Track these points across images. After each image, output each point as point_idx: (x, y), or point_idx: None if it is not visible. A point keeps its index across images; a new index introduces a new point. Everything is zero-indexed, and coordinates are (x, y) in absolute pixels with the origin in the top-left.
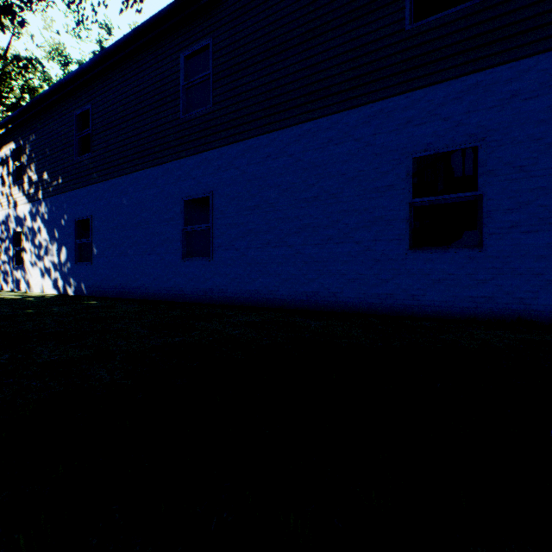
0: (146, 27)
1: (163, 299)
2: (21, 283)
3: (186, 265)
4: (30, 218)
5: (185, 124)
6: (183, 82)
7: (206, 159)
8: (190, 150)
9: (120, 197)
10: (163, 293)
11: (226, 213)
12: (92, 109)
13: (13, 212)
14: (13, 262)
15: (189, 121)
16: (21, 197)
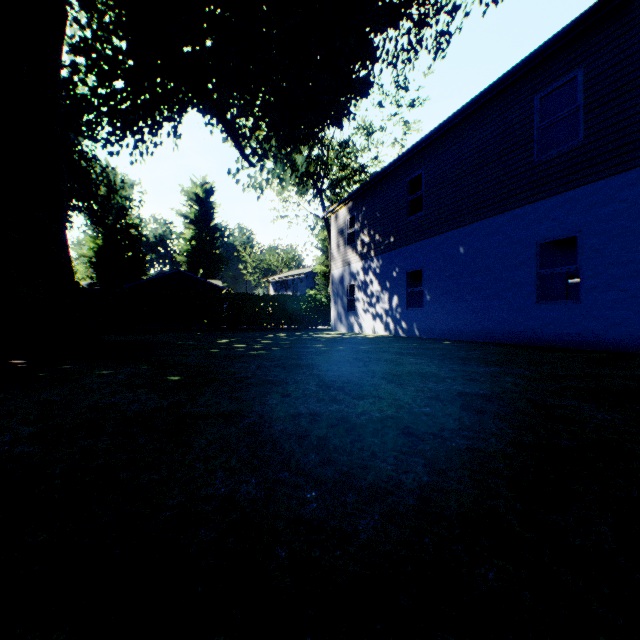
0: (494, 85)
1: (510, 343)
2: (353, 325)
3: (542, 309)
4: (362, 273)
5: (541, 166)
6: (537, 124)
7: (572, 198)
8: (547, 192)
9: (455, 247)
10: (510, 337)
11: (604, 252)
12: (424, 173)
13: (346, 270)
14: (346, 309)
15: (546, 162)
16: (354, 257)
